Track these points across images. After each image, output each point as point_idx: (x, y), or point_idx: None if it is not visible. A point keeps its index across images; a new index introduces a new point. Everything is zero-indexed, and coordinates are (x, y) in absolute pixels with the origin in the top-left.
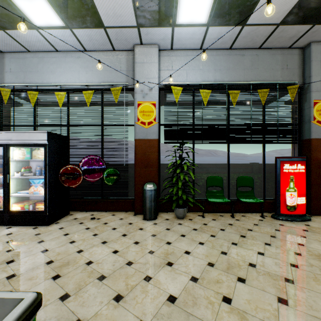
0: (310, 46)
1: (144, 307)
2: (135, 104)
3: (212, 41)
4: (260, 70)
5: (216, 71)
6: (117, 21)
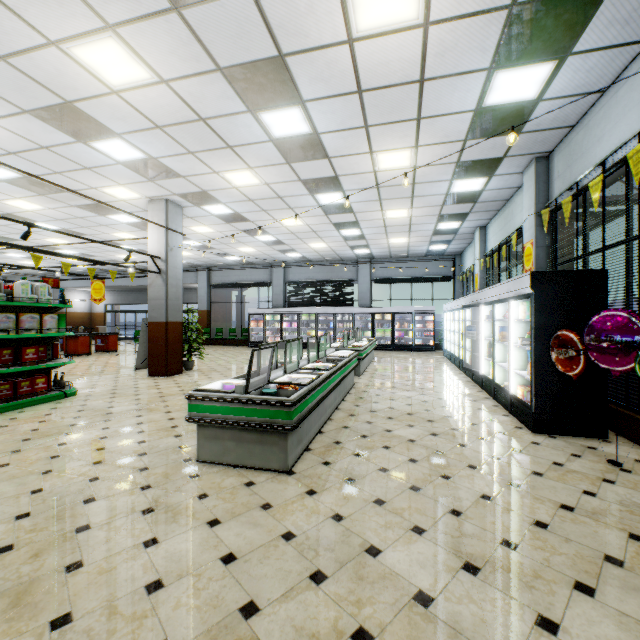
0: None
1: (363, 521)
2: None
3: None
4: None
5: None
6: None
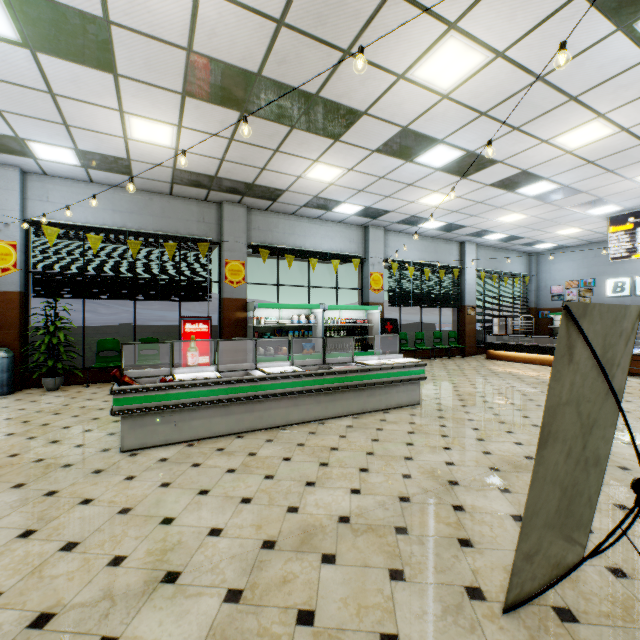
0: (223, 205)
1: None
2: None
3: (103, 179)
4: (173, 220)
5: (116, 213)
6: None
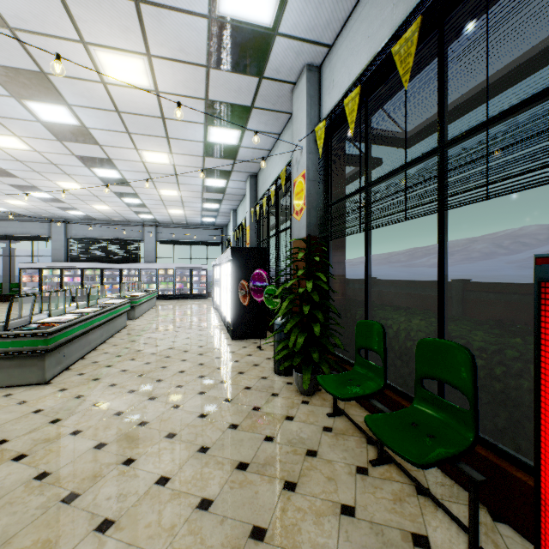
0: None
1: (97, 395)
2: (293, 185)
3: None
4: None
5: (397, 3)
6: (247, 94)
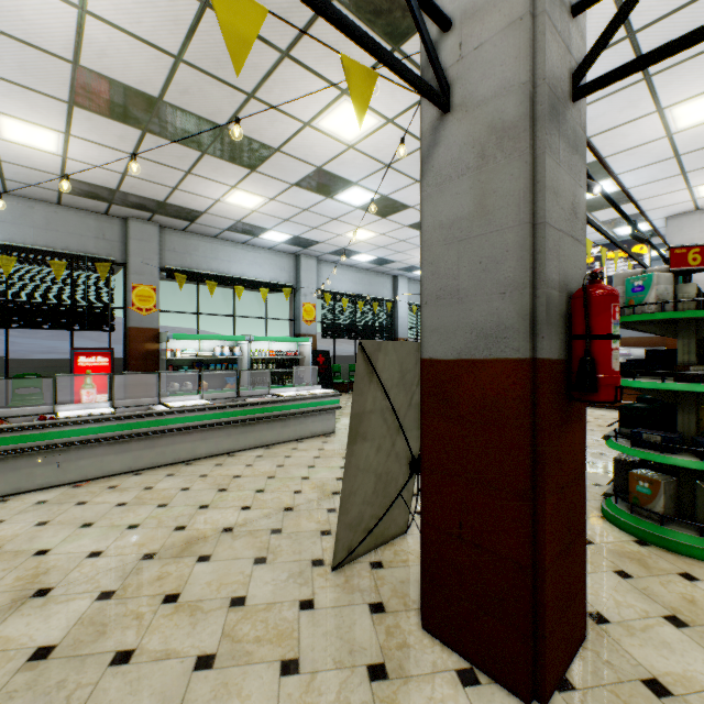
0: (129, 221)
1: None
2: None
3: None
4: (63, 233)
5: None
6: None
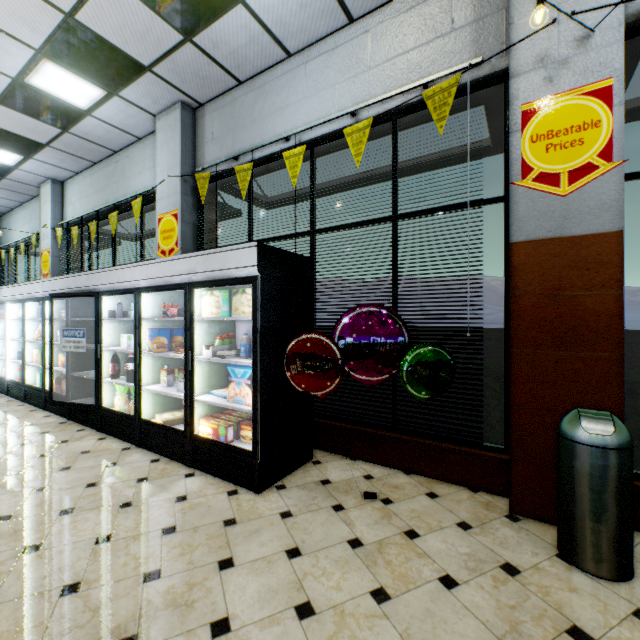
0: None
1: None
2: (512, 116)
3: None
4: None
5: None
6: None
